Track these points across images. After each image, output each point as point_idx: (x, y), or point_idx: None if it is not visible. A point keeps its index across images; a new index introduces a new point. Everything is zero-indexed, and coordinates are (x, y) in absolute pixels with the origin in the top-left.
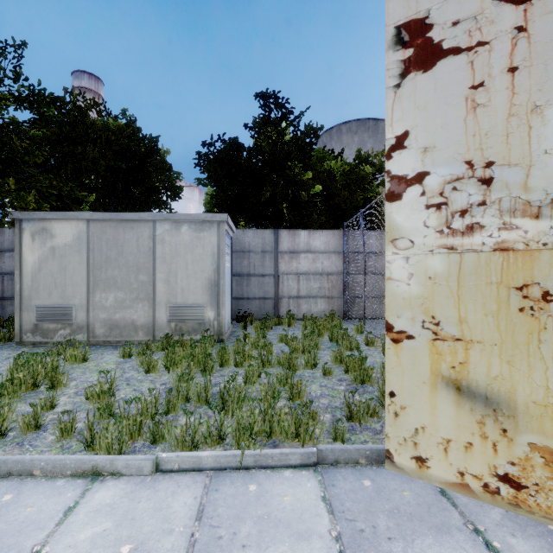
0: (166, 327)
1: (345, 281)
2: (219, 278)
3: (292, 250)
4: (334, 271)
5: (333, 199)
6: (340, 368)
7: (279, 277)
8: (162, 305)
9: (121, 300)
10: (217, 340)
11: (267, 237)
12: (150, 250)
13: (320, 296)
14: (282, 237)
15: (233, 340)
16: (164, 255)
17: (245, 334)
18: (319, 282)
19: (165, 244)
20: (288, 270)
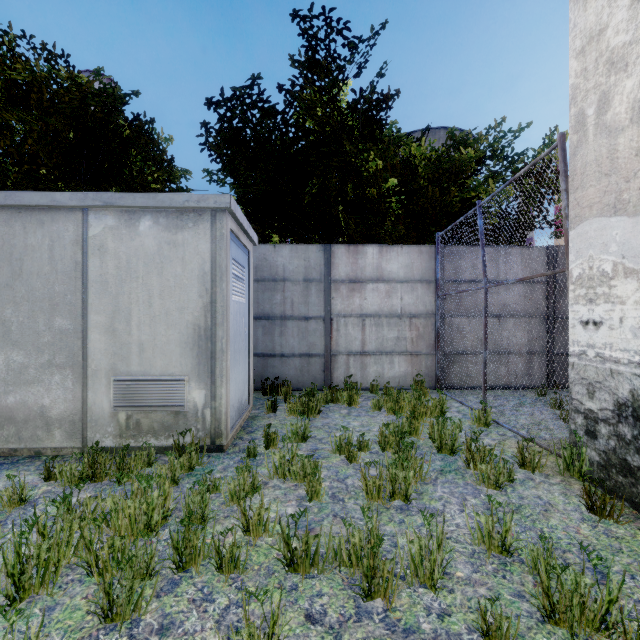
0: (108, 422)
1: (438, 327)
2: (213, 324)
3: (353, 277)
4: (421, 312)
5: (418, 197)
6: (512, 579)
7: (332, 322)
8: (99, 377)
9: (18, 367)
10: (210, 448)
11: (313, 256)
12: (77, 267)
13: (399, 352)
14: (336, 256)
15: (245, 442)
16: (105, 277)
17: (267, 435)
18: (396, 328)
19: (106, 256)
20: (346, 309)
